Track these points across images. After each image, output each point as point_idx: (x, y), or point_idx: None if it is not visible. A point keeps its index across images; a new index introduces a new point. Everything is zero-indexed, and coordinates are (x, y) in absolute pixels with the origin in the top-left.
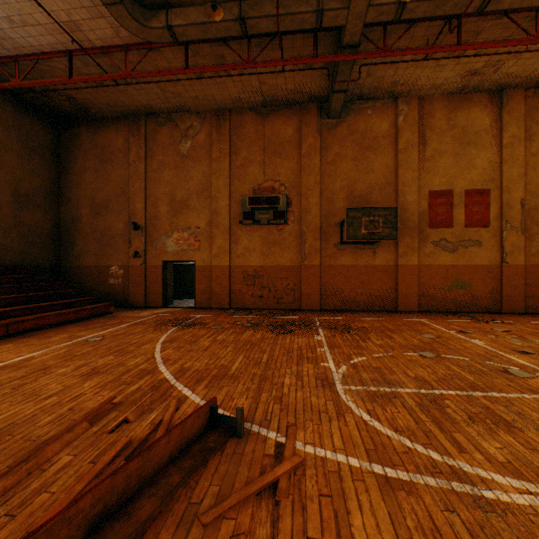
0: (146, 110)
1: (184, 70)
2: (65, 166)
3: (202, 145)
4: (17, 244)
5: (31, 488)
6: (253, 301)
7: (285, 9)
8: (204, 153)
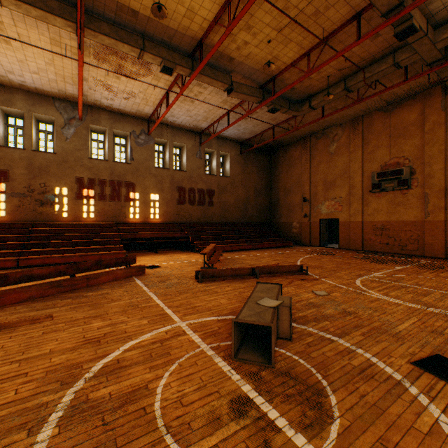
0: (309, 134)
1: (321, 118)
2: (273, 172)
3: (343, 144)
4: (255, 213)
5: None
6: (380, 246)
7: (371, 73)
8: (344, 149)
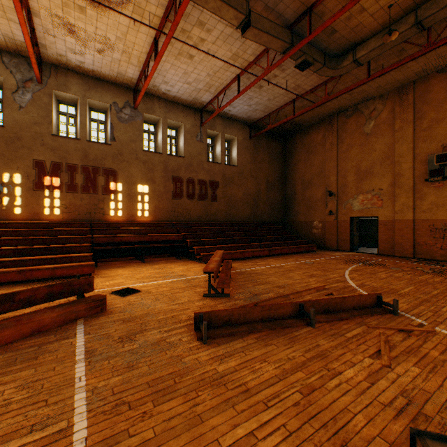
0: (336, 111)
1: (366, 79)
2: (287, 162)
3: (384, 121)
4: (267, 210)
5: (300, 300)
6: (441, 253)
7: None
8: (385, 128)
